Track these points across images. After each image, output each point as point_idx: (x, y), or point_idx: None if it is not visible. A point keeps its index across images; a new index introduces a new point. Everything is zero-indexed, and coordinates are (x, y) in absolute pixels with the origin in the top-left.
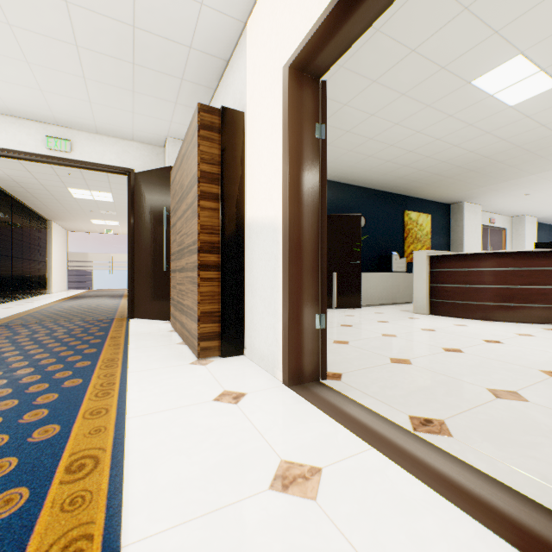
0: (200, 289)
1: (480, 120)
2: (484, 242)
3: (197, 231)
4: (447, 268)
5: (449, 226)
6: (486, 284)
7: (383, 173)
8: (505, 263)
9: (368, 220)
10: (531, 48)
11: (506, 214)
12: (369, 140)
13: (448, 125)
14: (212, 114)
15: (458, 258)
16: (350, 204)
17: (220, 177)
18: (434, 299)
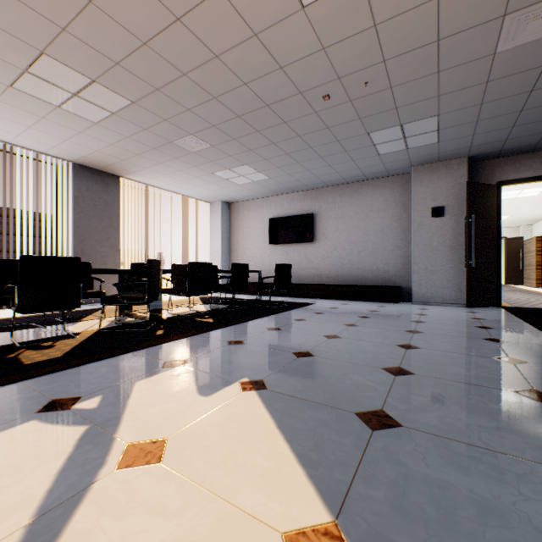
0: (535, 274)
1: None
2: None
3: (534, 262)
4: None
5: None
6: None
7: None
8: None
9: None
10: None
11: None
12: None
13: None
14: (538, 238)
15: None
16: None
17: (541, 250)
18: None
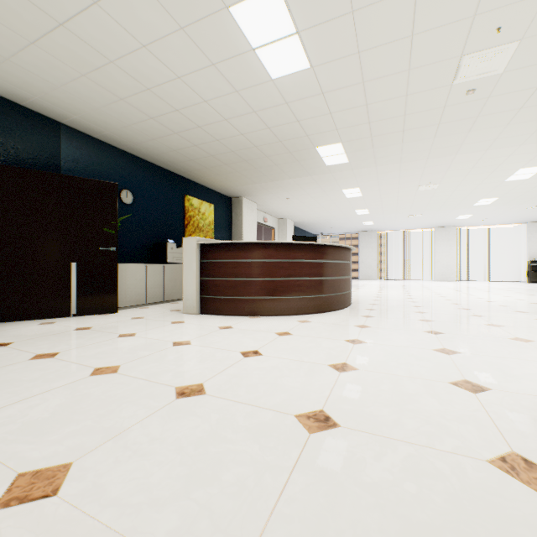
0: None
1: (247, 88)
2: (260, 238)
3: None
4: (218, 259)
5: (231, 219)
6: (254, 276)
7: (151, 137)
8: (270, 254)
9: (139, 197)
10: None
11: (275, 215)
12: (110, 63)
13: (213, 81)
14: None
15: (228, 247)
16: (110, 171)
17: None
18: (205, 295)
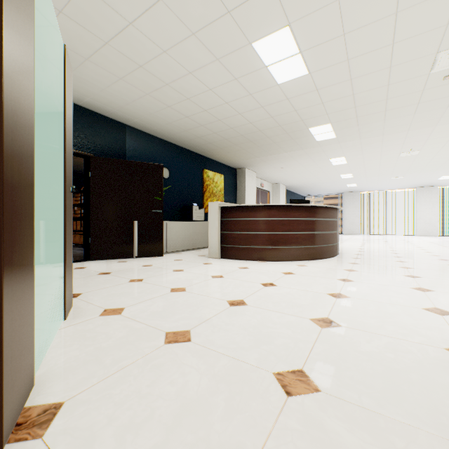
0: None
1: (258, 92)
2: (258, 200)
3: None
4: (234, 218)
5: (236, 186)
6: (261, 231)
7: (184, 130)
8: (274, 214)
9: (173, 173)
10: (296, 23)
11: (270, 181)
12: (166, 85)
13: (234, 89)
14: None
15: (242, 209)
16: (155, 155)
17: None
18: (224, 245)
